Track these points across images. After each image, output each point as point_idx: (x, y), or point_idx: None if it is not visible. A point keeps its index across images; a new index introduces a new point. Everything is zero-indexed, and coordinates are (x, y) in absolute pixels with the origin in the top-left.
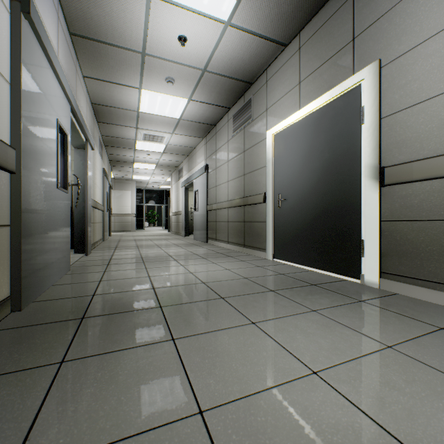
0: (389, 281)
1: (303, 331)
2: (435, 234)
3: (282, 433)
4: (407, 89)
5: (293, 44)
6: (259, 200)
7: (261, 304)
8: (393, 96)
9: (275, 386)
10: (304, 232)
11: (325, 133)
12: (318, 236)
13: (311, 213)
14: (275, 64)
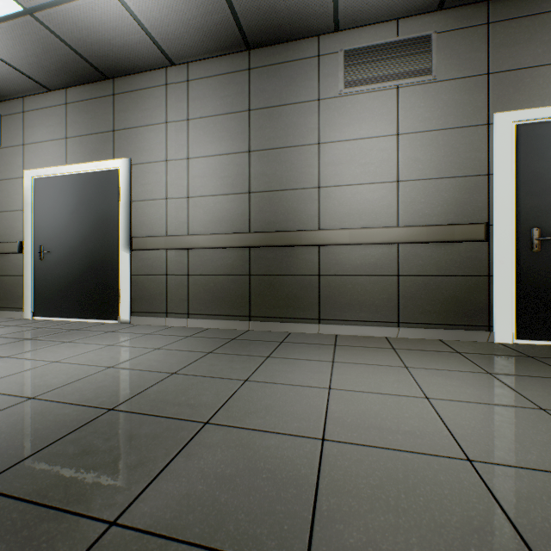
0: (136, 317)
1: (54, 351)
2: (158, 283)
3: (28, 378)
4: (146, 188)
5: (59, 93)
6: (12, 250)
7: (15, 347)
8: (138, 188)
9: (25, 371)
10: (72, 286)
11: (92, 197)
12: (86, 288)
13: (79, 267)
14: (37, 99)
